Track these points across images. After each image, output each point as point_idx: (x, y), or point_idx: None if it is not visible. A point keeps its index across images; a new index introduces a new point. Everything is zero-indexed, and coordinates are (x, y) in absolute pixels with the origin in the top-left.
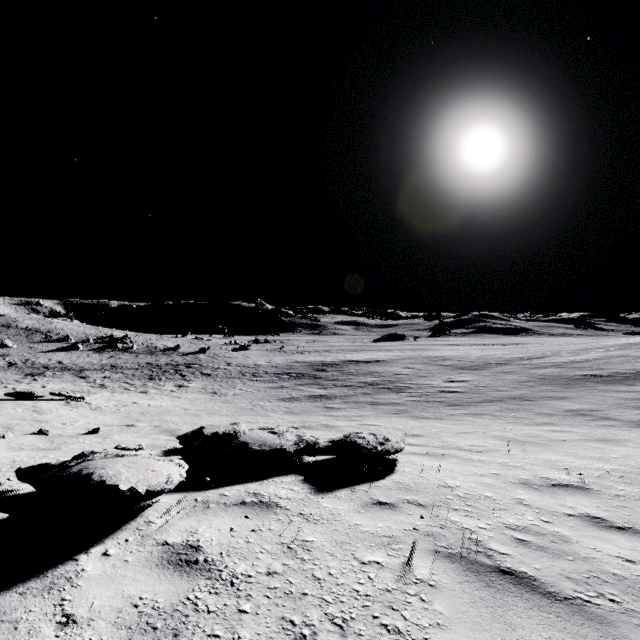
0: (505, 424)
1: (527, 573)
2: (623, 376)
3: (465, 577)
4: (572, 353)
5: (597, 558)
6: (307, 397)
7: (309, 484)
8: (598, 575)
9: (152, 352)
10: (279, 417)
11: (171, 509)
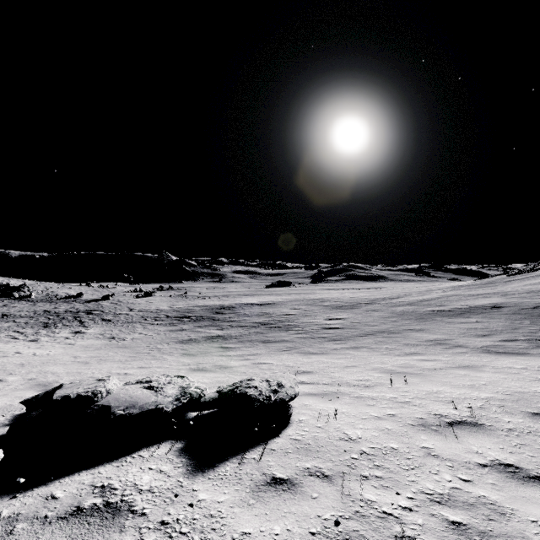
0: (381, 356)
1: None
2: (460, 310)
3: None
4: (420, 294)
5: None
6: (205, 338)
7: (186, 457)
8: None
9: (52, 300)
10: (174, 360)
11: None
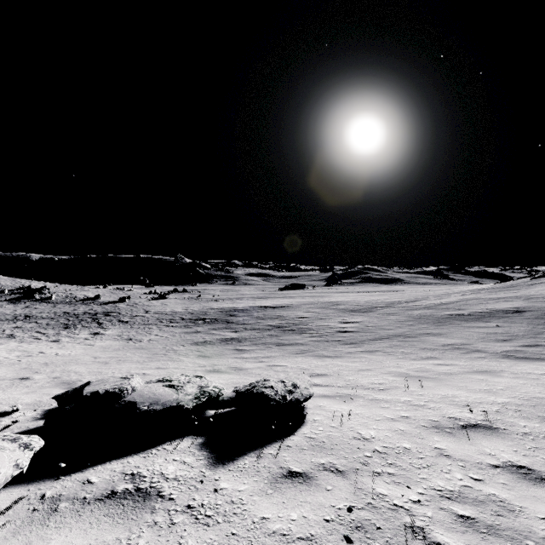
0: (396, 360)
1: None
2: (480, 315)
3: None
4: (438, 297)
5: None
6: (219, 340)
7: (207, 451)
8: None
9: (71, 302)
10: (190, 361)
11: None
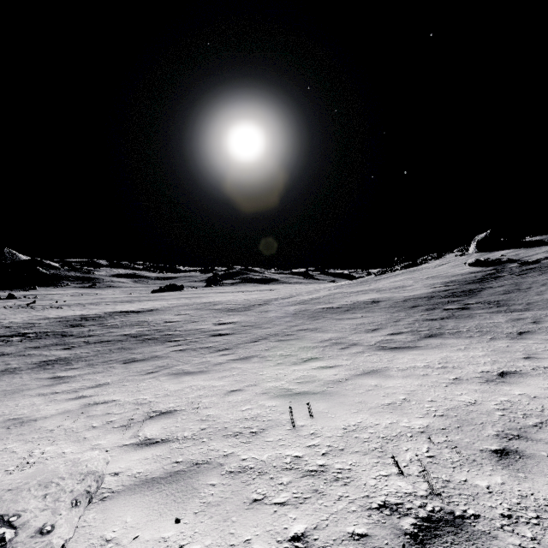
0: (275, 367)
1: None
2: (347, 307)
3: None
4: (309, 293)
5: None
6: (33, 365)
7: None
8: None
9: None
10: None
11: None
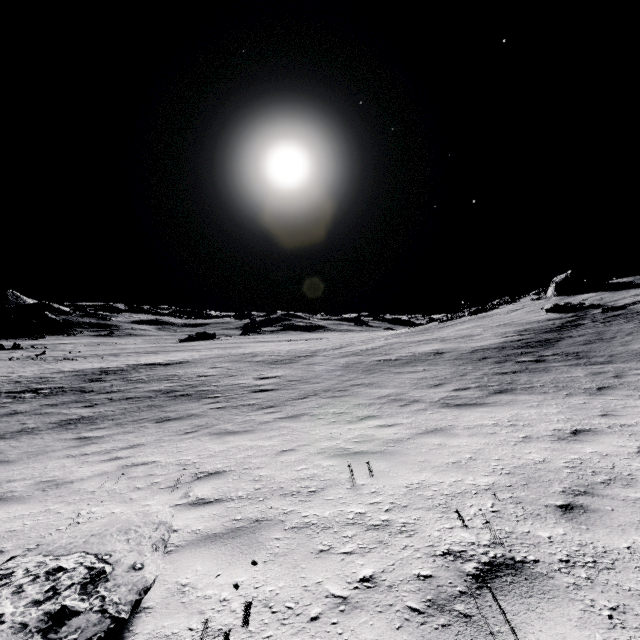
0: (328, 426)
1: None
2: (406, 359)
3: None
4: (363, 343)
5: None
6: (53, 425)
7: None
8: None
9: None
10: None
11: None
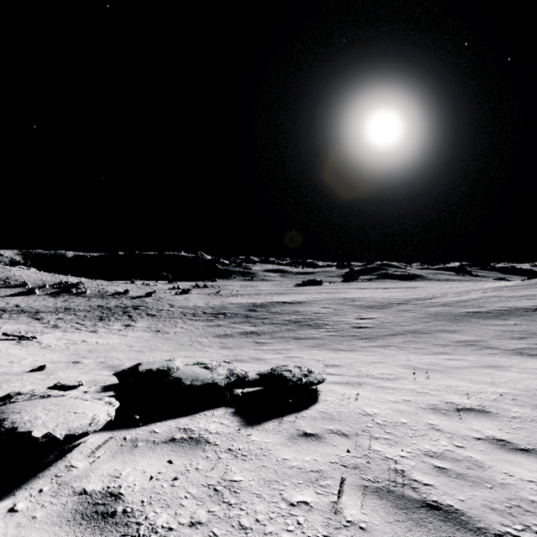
0: (408, 354)
1: (453, 506)
2: (499, 312)
3: (395, 516)
4: (457, 294)
5: (512, 484)
6: (240, 333)
7: (239, 417)
8: (518, 504)
9: (103, 296)
10: (214, 352)
11: (97, 450)
